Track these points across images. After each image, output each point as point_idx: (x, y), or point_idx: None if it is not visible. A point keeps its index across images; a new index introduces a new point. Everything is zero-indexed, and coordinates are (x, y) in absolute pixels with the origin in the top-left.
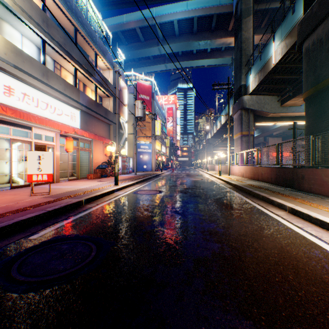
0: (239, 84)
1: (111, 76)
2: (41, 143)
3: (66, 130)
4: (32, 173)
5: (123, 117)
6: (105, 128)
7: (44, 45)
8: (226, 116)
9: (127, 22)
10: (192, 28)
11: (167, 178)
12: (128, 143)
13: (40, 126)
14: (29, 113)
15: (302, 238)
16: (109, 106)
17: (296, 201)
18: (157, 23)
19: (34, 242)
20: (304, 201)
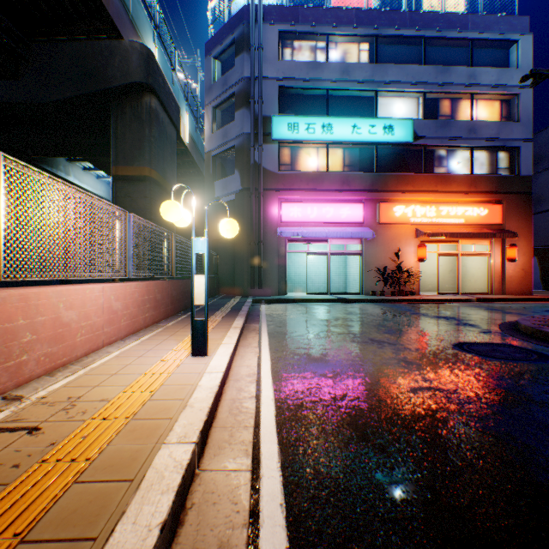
0: None
1: None
2: None
3: None
4: None
5: None
6: None
7: None
8: None
9: None
10: None
11: None
12: None
13: None
14: None
15: (280, 378)
16: None
17: (50, 513)
18: None
19: None
20: (1, 518)
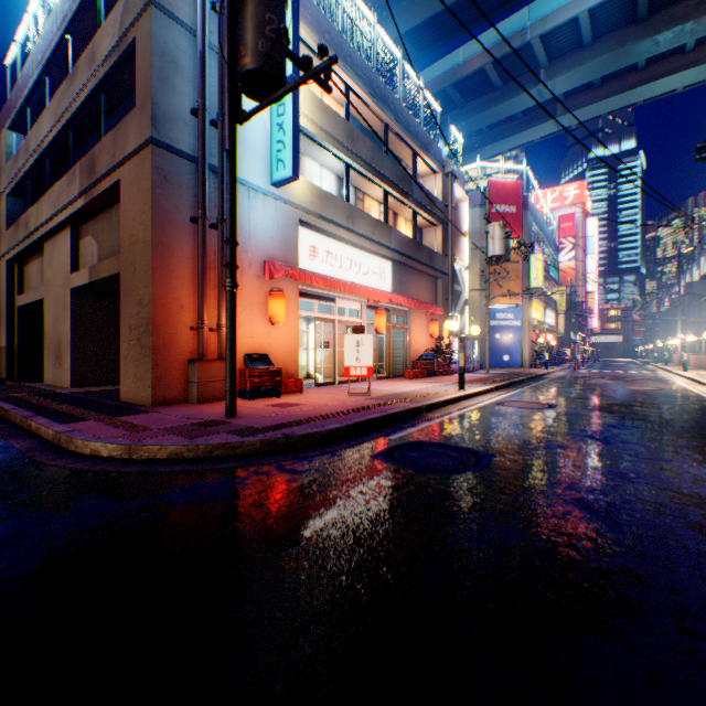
0: None
1: (439, 186)
2: (344, 320)
3: (377, 299)
4: (349, 365)
5: (460, 260)
6: (428, 286)
7: (348, 172)
8: None
9: (464, 62)
10: (632, 11)
11: (561, 383)
12: (467, 309)
13: (344, 295)
14: (335, 279)
15: None
16: (434, 243)
17: None
18: (534, 37)
19: (396, 442)
20: None
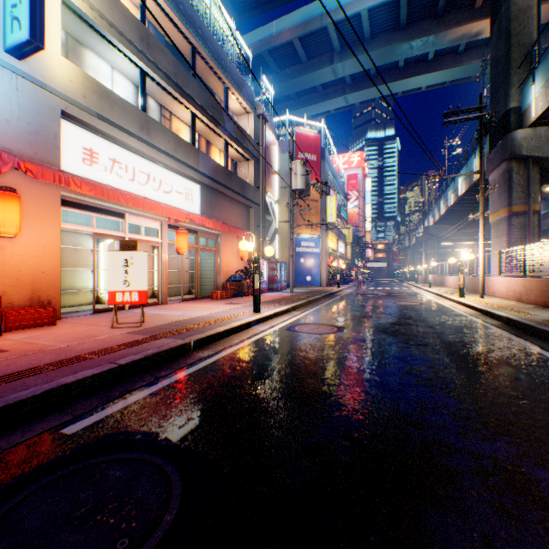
0: (504, 107)
1: (251, 125)
2: (139, 239)
3: (175, 217)
4: (114, 289)
5: (271, 194)
6: (241, 213)
7: (144, 79)
8: (469, 180)
9: (277, 34)
10: (397, 19)
11: (349, 300)
12: (279, 237)
13: (137, 211)
14: (117, 190)
15: None
16: (247, 176)
17: None
18: (330, 23)
19: (64, 446)
20: None
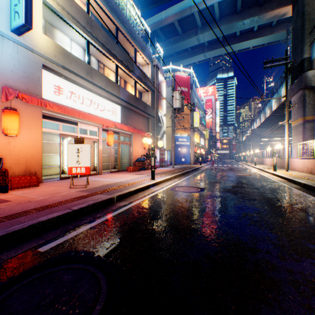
0: (300, 57)
1: (150, 71)
2: (86, 137)
3: (106, 124)
4: (71, 166)
5: (161, 111)
6: (144, 122)
7: (89, 46)
8: (278, 101)
9: (165, 18)
10: (235, 7)
11: (207, 172)
12: (166, 136)
13: (85, 121)
14: (73, 109)
15: None
16: (147, 101)
17: None
18: (195, 11)
19: (38, 259)
20: None
